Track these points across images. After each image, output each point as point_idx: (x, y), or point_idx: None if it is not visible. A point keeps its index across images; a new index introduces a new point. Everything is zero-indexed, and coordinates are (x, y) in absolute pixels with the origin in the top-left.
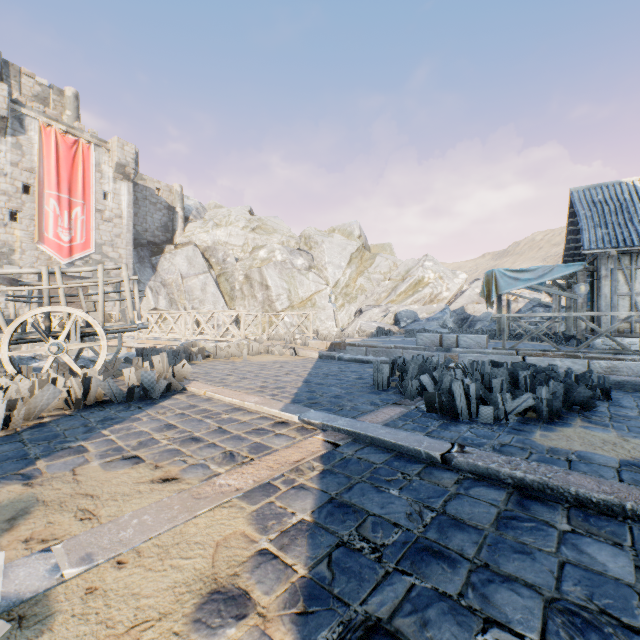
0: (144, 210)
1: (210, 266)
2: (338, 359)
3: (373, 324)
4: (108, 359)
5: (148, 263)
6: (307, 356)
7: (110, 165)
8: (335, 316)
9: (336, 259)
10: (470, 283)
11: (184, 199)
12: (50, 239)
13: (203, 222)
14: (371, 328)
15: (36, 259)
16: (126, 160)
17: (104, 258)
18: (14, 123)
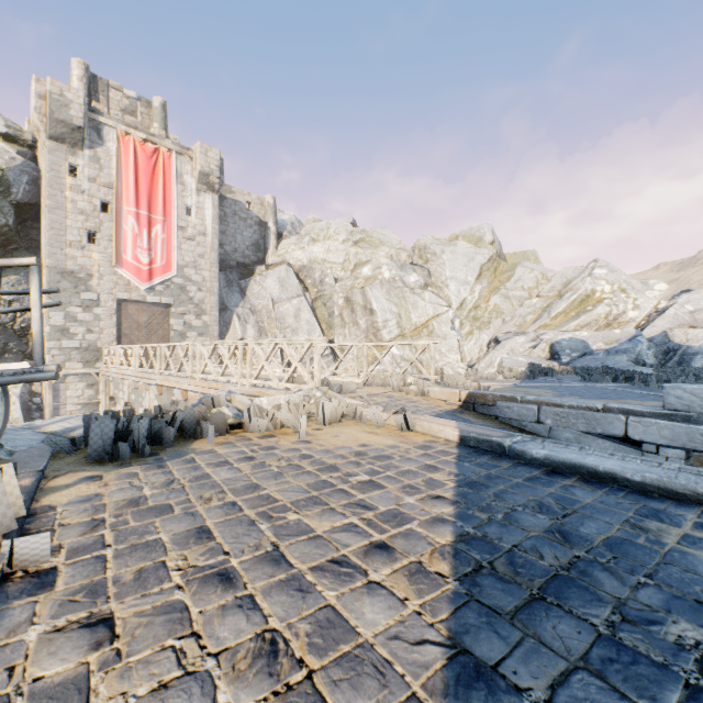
0: (233, 227)
1: (305, 288)
2: (513, 454)
3: (520, 359)
4: (50, 431)
5: (237, 287)
6: (432, 433)
7: (193, 175)
8: (460, 347)
9: (460, 273)
10: (671, 297)
11: (278, 214)
12: (128, 262)
13: (298, 238)
14: (518, 365)
15: (114, 285)
16: (210, 168)
17: (186, 282)
18: (92, 134)
